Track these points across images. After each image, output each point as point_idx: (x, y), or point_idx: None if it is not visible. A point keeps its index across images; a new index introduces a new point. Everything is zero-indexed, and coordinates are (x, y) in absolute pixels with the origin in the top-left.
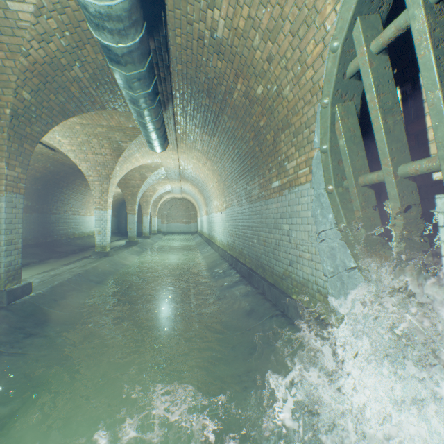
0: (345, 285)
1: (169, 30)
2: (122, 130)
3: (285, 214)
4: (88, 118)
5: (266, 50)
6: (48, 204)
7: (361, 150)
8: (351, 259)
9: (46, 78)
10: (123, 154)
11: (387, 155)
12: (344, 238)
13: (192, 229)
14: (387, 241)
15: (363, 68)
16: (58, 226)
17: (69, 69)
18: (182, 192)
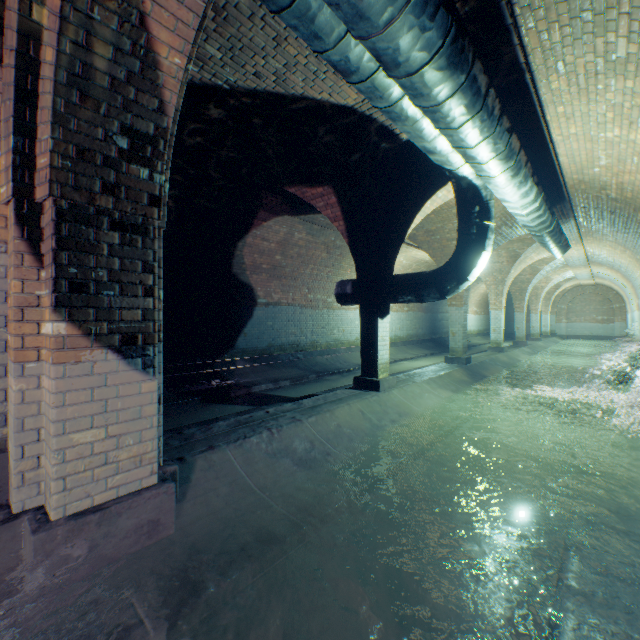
0: None
1: (571, 197)
2: (520, 241)
3: None
4: None
5: None
6: (436, 304)
7: None
8: None
9: None
10: (518, 259)
11: None
12: None
13: (614, 333)
14: None
15: None
16: (442, 324)
17: (497, 231)
18: (592, 277)
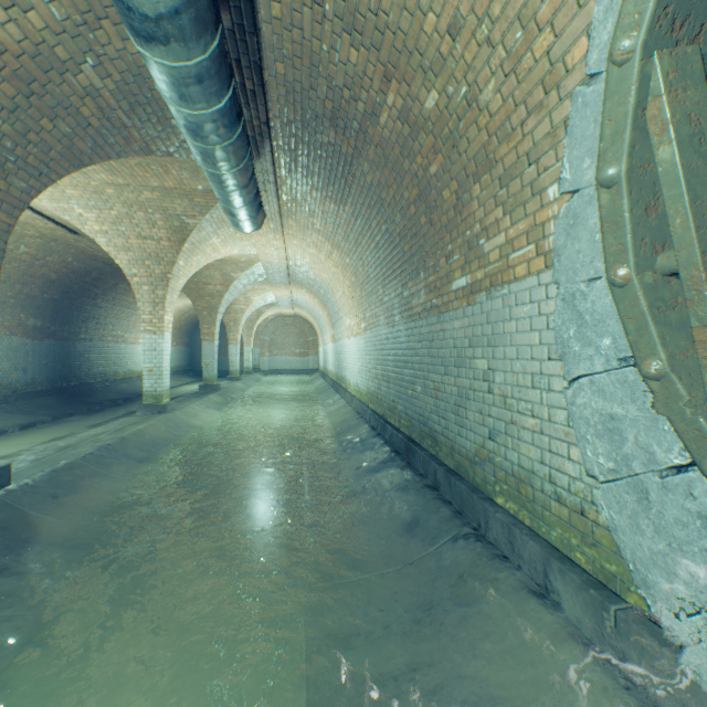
0: (654, 507)
1: None
2: (186, 195)
3: (480, 338)
4: (126, 174)
5: (448, 8)
6: (72, 324)
7: None
8: (673, 445)
9: (29, 86)
10: (190, 238)
11: None
12: (656, 396)
13: (310, 366)
14: None
15: None
16: (89, 361)
17: (73, 69)
18: (293, 305)
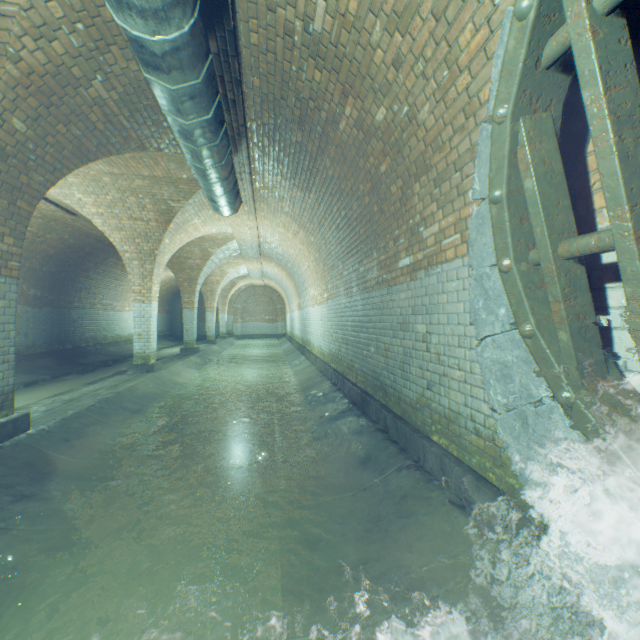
0: (531, 428)
1: (239, 21)
2: (172, 182)
3: (420, 308)
4: (121, 165)
5: (392, 47)
6: (67, 294)
7: (562, 196)
8: (541, 384)
9: (49, 99)
10: (175, 219)
11: (623, 199)
12: (530, 350)
13: (278, 331)
14: (606, 354)
15: (579, 42)
16: (82, 326)
17: (85, 84)
18: (263, 277)
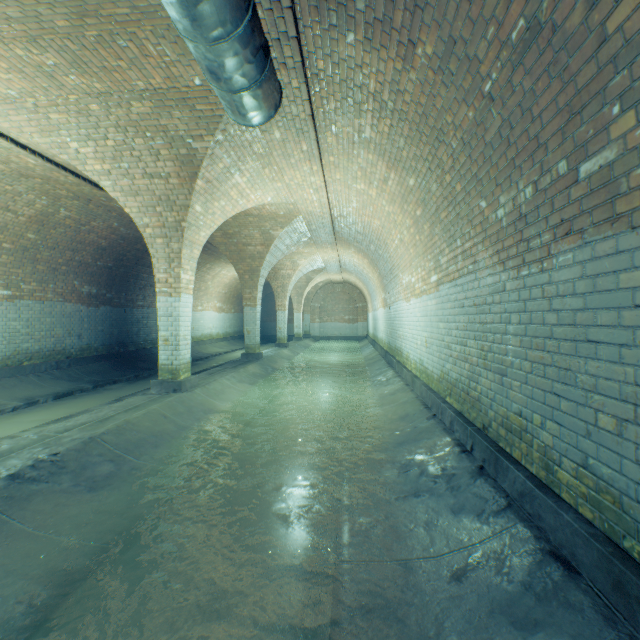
0: None
1: None
2: (184, 100)
3: None
4: (97, 69)
5: None
6: (129, 291)
7: None
8: None
9: None
10: (202, 171)
11: None
12: None
13: (359, 332)
14: None
15: None
16: (147, 327)
17: None
18: (341, 270)
